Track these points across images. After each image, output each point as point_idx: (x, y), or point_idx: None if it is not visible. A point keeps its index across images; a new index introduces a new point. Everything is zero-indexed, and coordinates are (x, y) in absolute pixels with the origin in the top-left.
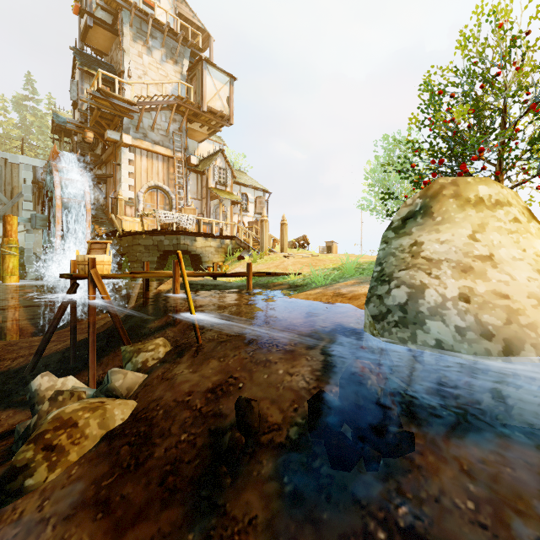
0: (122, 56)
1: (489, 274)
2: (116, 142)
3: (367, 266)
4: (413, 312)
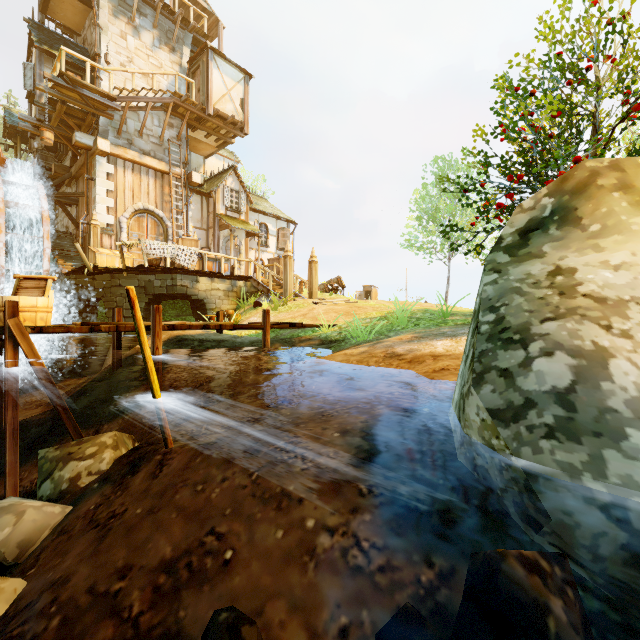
0: (98, 34)
1: None
2: (89, 148)
3: (421, 314)
4: (590, 409)
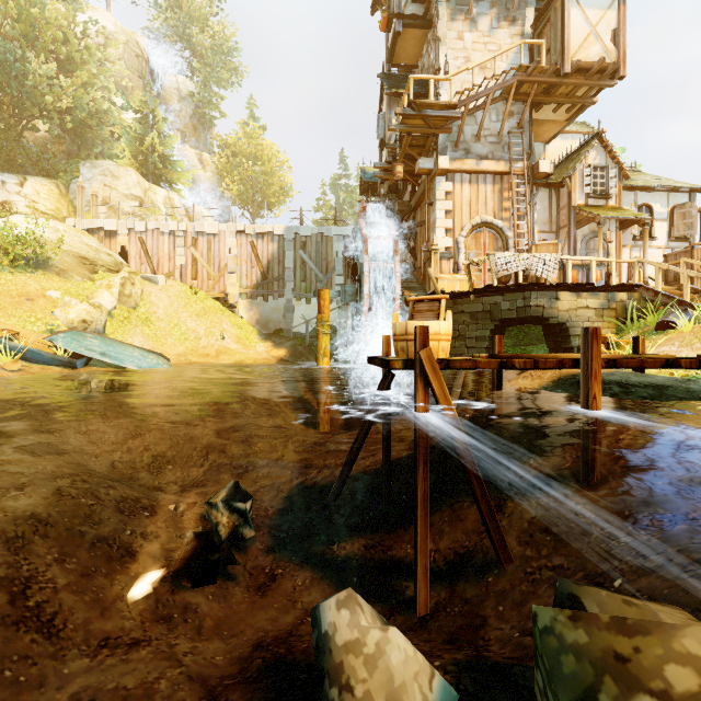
0: (437, 48)
1: None
2: (429, 172)
3: None
4: None
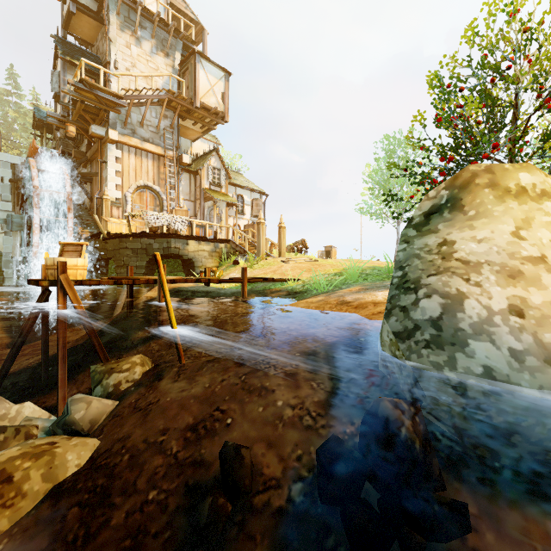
0: (108, 45)
1: (545, 280)
2: (102, 138)
3: (370, 271)
4: (450, 329)
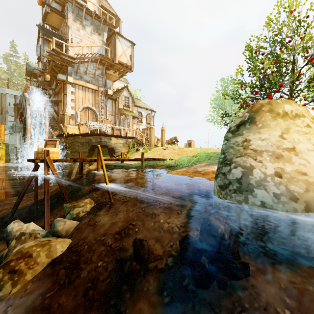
0: (67, 30)
1: (293, 160)
2: (64, 81)
3: (212, 154)
4: (245, 184)
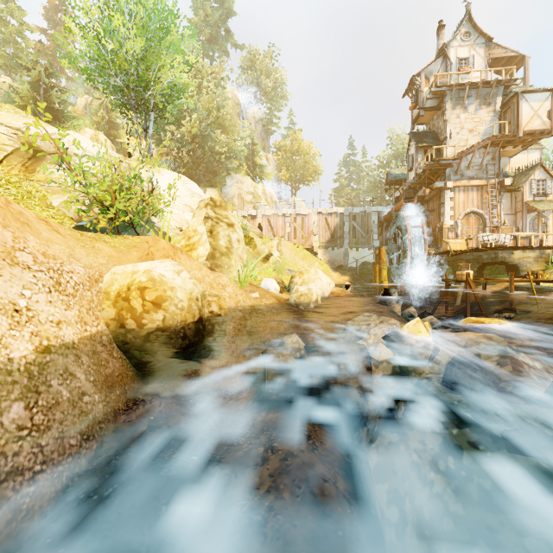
0: (445, 125)
1: None
2: (441, 188)
3: None
4: None
